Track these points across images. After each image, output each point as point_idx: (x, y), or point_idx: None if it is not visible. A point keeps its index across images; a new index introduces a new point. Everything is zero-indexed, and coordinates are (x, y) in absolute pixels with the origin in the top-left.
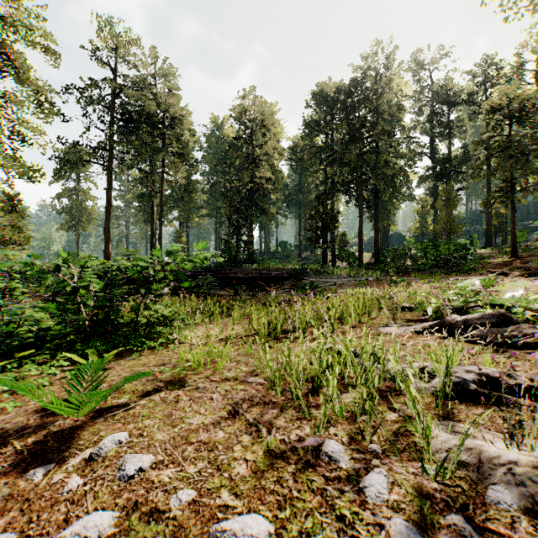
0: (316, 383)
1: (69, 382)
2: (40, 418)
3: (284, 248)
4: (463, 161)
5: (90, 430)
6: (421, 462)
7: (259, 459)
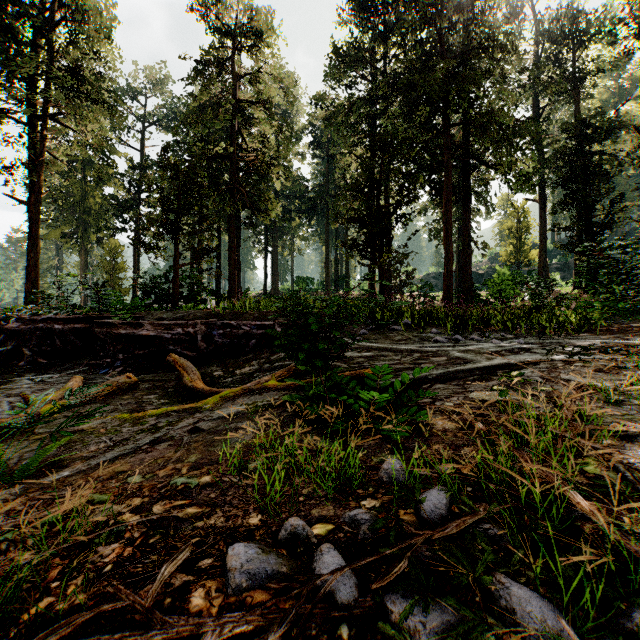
0: None
1: None
2: None
3: (302, 285)
4: (610, 129)
5: None
6: None
7: None
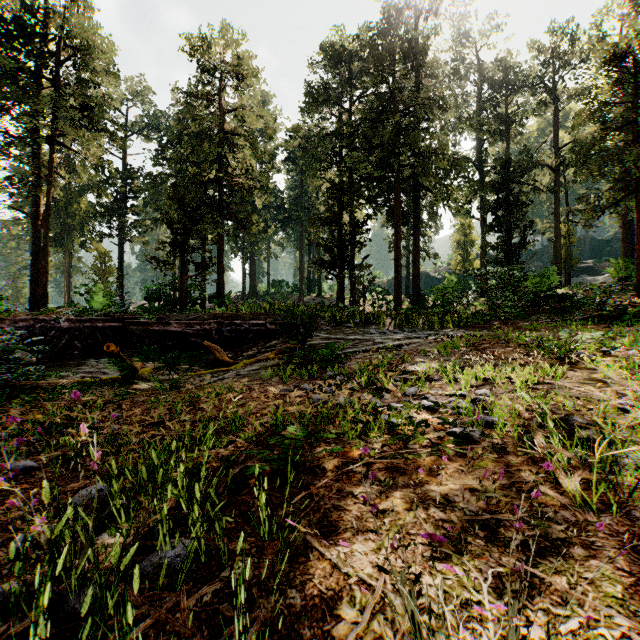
0: None
1: None
2: None
3: (278, 288)
4: (529, 167)
5: None
6: None
7: None
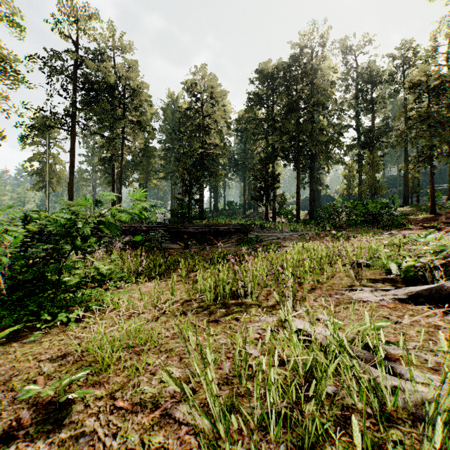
0: (306, 448)
1: None
2: None
3: (231, 206)
4: (385, 132)
5: None
6: None
7: None
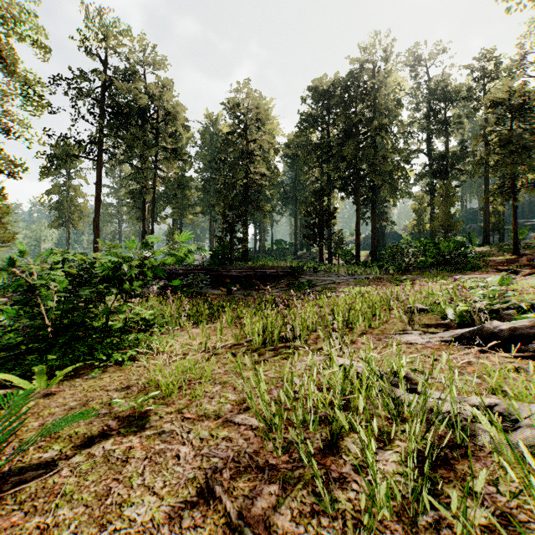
0: (334, 432)
1: None
2: None
3: (279, 246)
4: (461, 158)
5: None
6: None
7: None
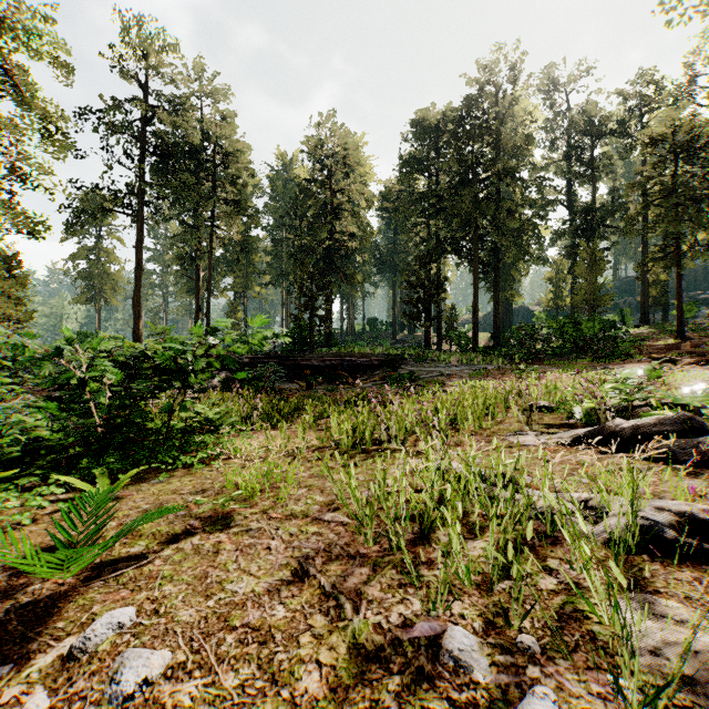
0: (426, 525)
1: (55, 522)
2: (8, 579)
3: (373, 327)
4: (611, 212)
5: (79, 602)
6: (615, 678)
7: (340, 662)
